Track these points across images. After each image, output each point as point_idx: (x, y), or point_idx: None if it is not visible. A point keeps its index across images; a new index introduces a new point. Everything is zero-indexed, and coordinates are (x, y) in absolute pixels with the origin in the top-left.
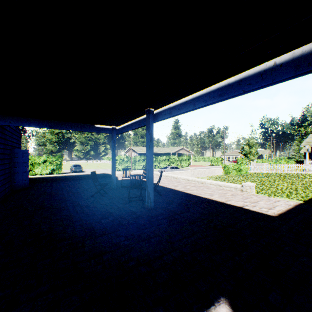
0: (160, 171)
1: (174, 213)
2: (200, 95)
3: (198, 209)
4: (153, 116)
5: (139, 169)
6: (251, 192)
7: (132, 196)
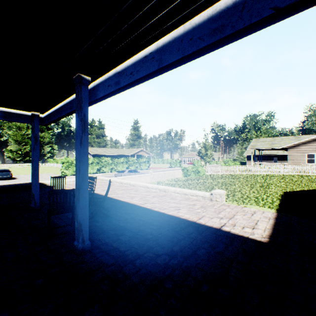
0: (116, 175)
1: (125, 258)
2: (172, 40)
3: (163, 243)
4: (88, 90)
5: (92, 173)
6: (222, 202)
7: (60, 222)
